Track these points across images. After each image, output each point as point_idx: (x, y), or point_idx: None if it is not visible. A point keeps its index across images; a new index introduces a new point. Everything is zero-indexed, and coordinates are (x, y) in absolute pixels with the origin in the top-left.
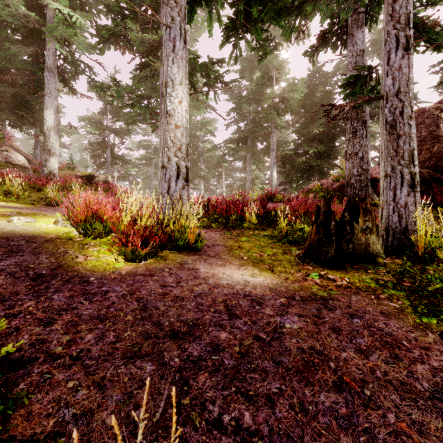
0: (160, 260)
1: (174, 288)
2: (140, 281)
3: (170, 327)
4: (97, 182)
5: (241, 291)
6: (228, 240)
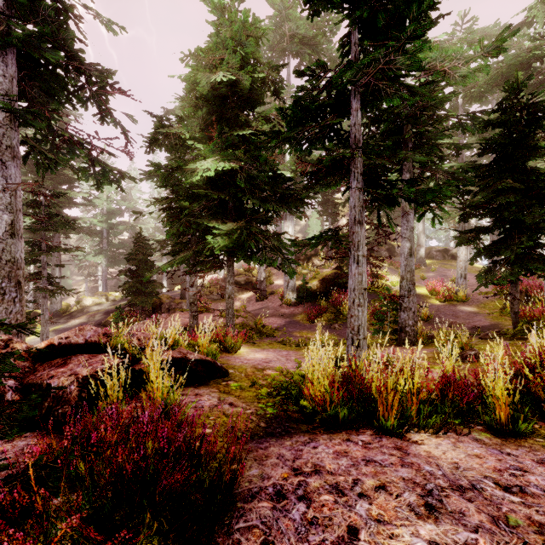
0: (449, 303)
1: (446, 307)
2: (440, 306)
3: (440, 311)
4: (450, 254)
5: (461, 310)
6: (488, 301)
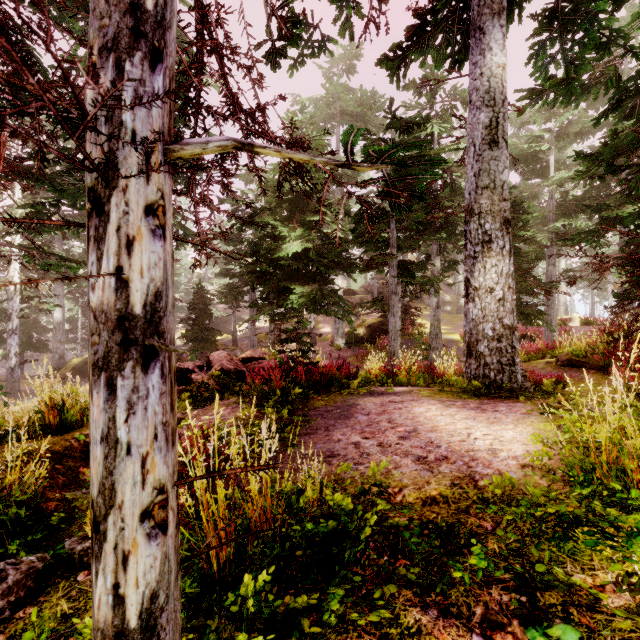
0: None
1: None
2: None
3: None
4: None
5: None
6: None
